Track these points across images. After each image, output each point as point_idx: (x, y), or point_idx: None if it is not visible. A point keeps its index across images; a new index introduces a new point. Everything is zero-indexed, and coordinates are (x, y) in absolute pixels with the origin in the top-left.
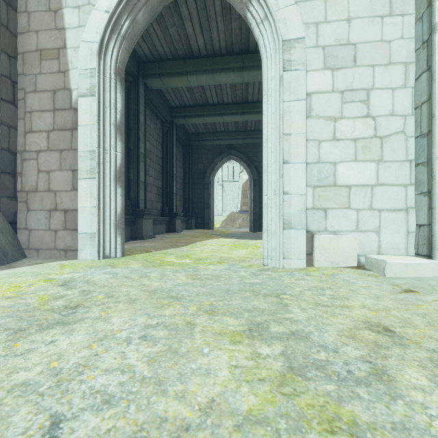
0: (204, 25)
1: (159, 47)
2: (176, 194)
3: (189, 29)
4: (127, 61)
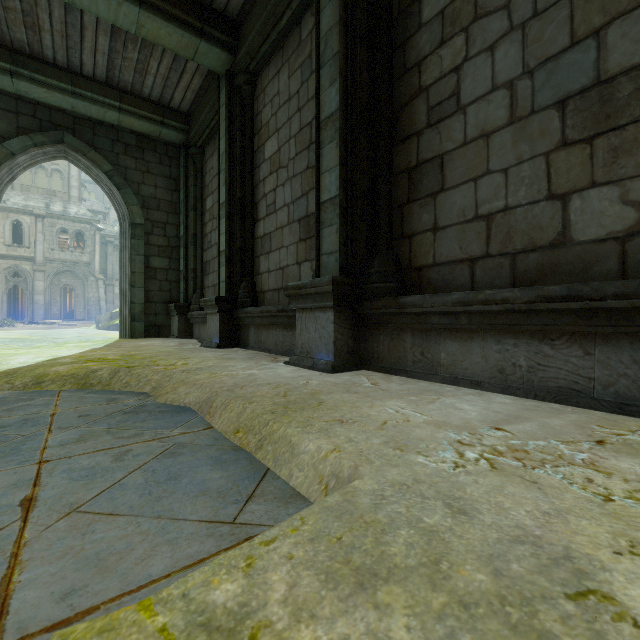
0: (75, 32)
1: (170, 52)
2: (494, 131)
3: (105, 43)
4: (210, 105)
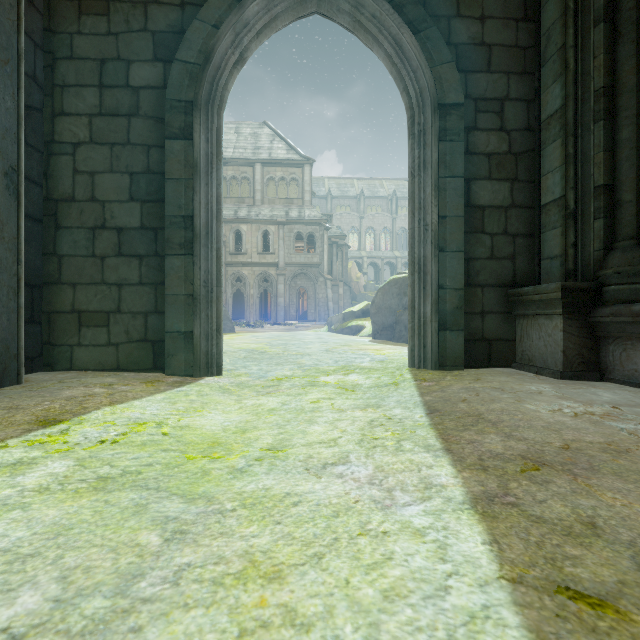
0: None
1: None
2: None
3: None
4: None
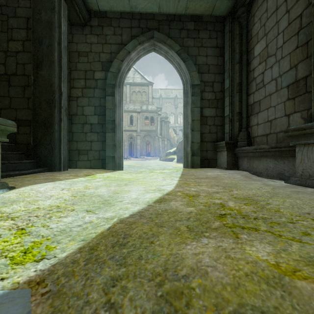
0: None
1: None
2: None
3: None
4: None
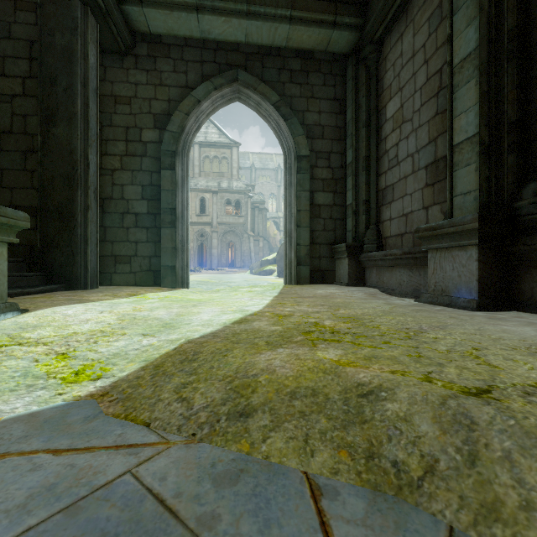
0: None
1: None
2: None
3: None
4: None
